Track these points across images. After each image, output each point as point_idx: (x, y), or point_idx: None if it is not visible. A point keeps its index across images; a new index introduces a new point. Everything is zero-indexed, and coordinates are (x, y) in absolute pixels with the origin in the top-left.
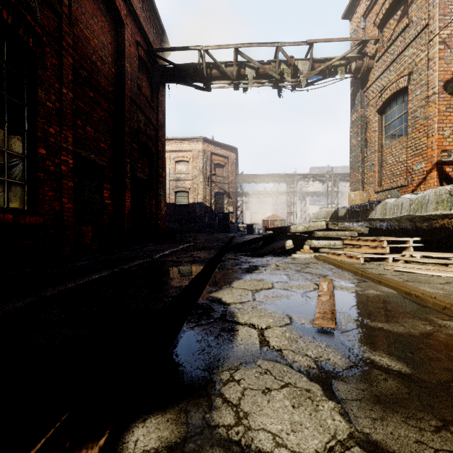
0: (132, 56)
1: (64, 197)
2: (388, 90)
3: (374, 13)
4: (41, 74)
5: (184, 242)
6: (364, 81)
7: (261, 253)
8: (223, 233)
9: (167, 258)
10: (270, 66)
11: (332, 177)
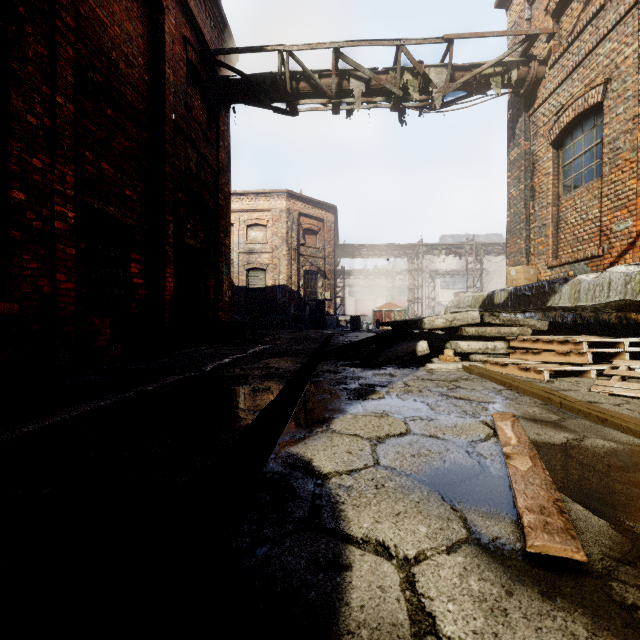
0: (177, 58)
1: (59, 272)
2: (569, 111)
3: None
4: (16, 69)
5: (257, 343)
6: (529, 99)
7: (377, 362)
8: (316, 329)
9: (225, 371)
10: (387, 76)
11: (473, 248)
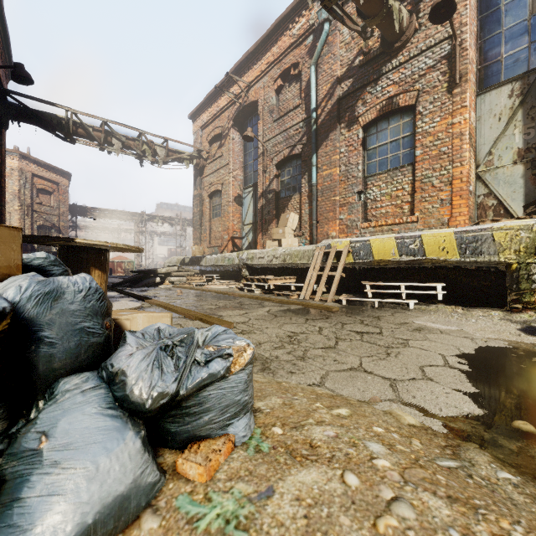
0: None
1: None
2: (213, 187)
3: (207, 132)
4: None
5: None
6: (201, 171)
7: (141, 286)
8: None
9: None
10: (134, 142)
11: (181, 221)
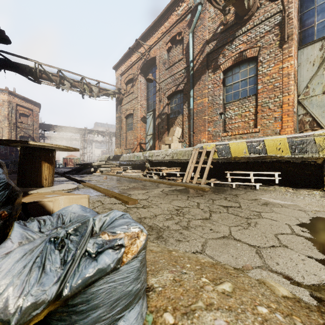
0: None
1: None
2: (128, 111)
3: (124, 77)
4: None
5: None
6: (121, 102)
7: (81, 173)
8: None
9: None
10: (78, 83)
11: (109, 134)
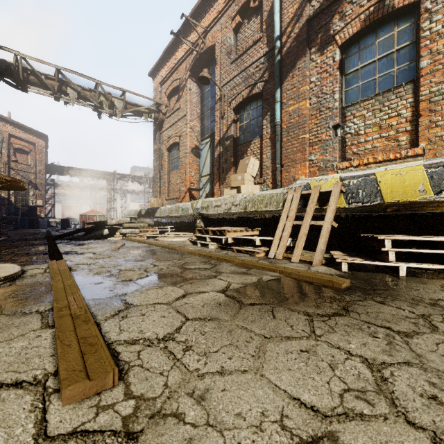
0: None
1: None
2: (171, 140)
3: (165, 87)
4: None
5: None
6: (161, 126)
7: (86, 238)
8: (29, 228)
9: (1, 245)
10: (91, 93)
11: (148, 180)
